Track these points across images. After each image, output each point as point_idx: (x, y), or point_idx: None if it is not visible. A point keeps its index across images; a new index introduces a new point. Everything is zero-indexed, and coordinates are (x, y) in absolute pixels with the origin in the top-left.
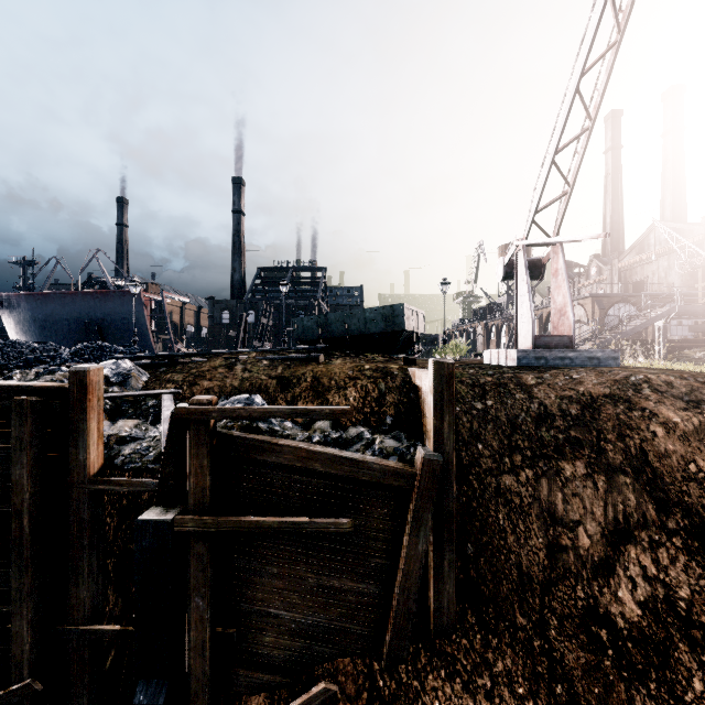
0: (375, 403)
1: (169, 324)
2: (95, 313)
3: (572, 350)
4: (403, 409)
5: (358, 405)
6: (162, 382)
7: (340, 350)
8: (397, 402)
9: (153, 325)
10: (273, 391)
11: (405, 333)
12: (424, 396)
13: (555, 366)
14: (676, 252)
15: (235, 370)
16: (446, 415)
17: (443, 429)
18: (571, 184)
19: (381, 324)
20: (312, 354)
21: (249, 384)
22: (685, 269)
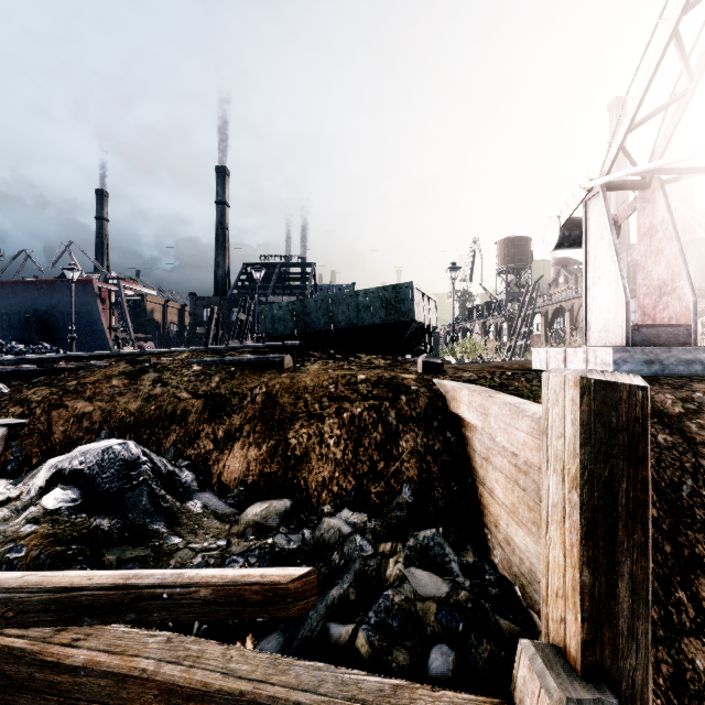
0: (377, 453)
1: (128, 319)
2: (39, 306)
3: (704, 349)
4: (436, 466)
5: (344, 457)
6: (8, 404)
7: (322, 349)
8: (421, 452)
9: (114, 321)
10: (195, 421)
11: (414, 325)
12: (487, 446)
13: (677, 375)
14: (694, 244)
15: (140, 382)
16: (625, 558)
17: (615, 601)
18: (695, 76)
19: (380, 312)
20: (272, 354)
21: (155, 408)
22: (704, 262)
